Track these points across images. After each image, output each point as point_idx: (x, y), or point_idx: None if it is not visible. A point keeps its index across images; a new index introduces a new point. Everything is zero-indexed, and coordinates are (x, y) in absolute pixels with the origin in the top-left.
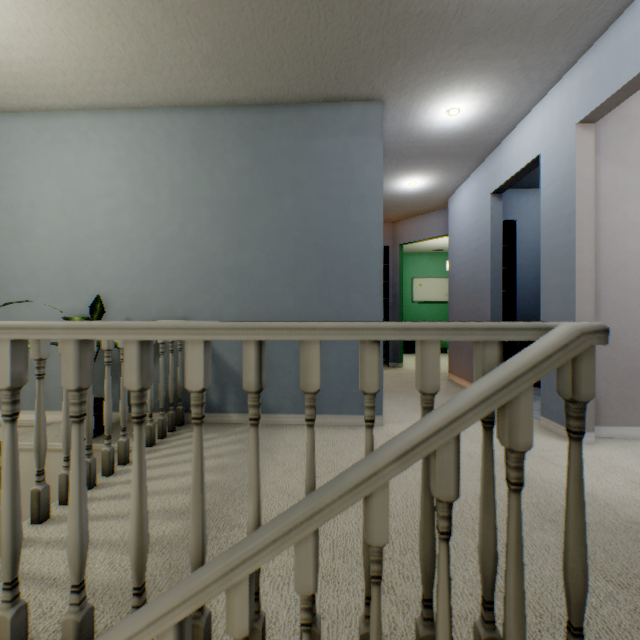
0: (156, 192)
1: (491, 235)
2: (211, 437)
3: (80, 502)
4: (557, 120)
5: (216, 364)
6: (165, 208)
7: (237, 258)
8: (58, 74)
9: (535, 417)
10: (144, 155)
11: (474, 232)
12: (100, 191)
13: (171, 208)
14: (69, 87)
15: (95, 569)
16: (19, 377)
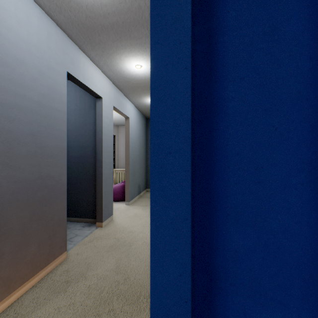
0: None
1: (66, 108)
2: None
3: None
4: (109, 94)
5: None
6: None
7: None
8: None
9: (90, 232)
10: None
11: (38, 81)
12: None
13: None
14: None
15: None
16: None
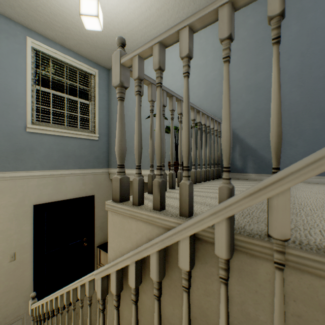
0: (205, 57)
1: None
2: (241, 181)
3: (229, 113)
4: None
5: (239, 144)
6: (210, 64)
7: (254, 78)
8: (166, 13)
9: None
10: (199, 41)
11: None
12: (179, 67)
13: (213, 63)
14: (169, 20)
15: (208, 201)
16: (190, 51)
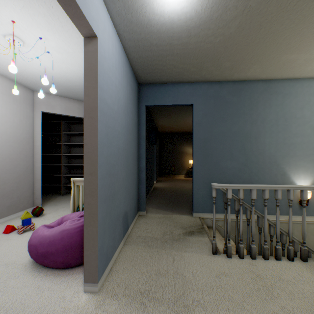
0: None
1: None
2: None
3: None
4: None
5: None
6: None
7: None
8: None
9: None
10: None
11: None
12: None
13: None
14: None
15: None
16: None
